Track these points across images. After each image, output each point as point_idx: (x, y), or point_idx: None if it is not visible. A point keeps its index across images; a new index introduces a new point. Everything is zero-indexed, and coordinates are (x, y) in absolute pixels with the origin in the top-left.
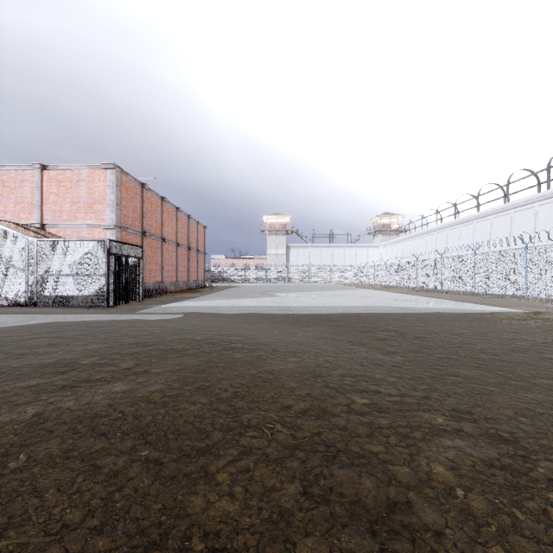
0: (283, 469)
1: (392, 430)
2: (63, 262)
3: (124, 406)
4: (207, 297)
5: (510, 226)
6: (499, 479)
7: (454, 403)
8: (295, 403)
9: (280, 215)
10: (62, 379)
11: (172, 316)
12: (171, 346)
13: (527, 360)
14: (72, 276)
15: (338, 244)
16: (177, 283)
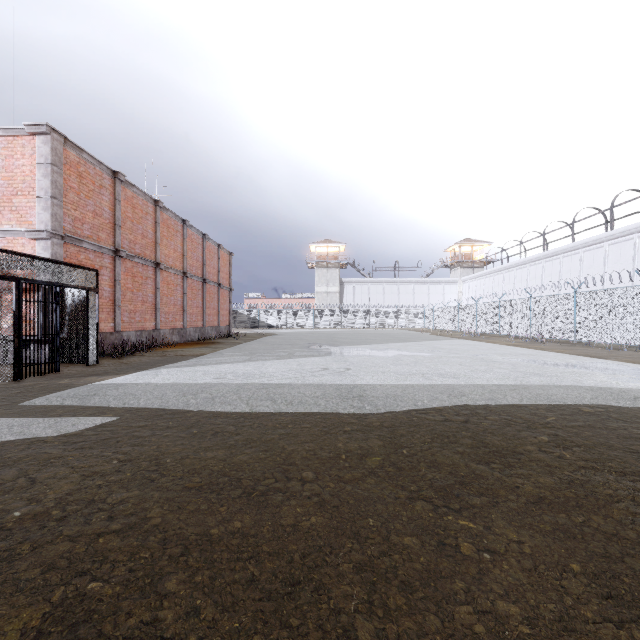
0: None
1: None
2: None
3: None
4: (215, 356)
5: None
6: None
7: None
8: None
9: (332, 243)
10: None
11: (58, 432)
12: None
13: None
14: None
15: (405, 280)
16: (184, 331)
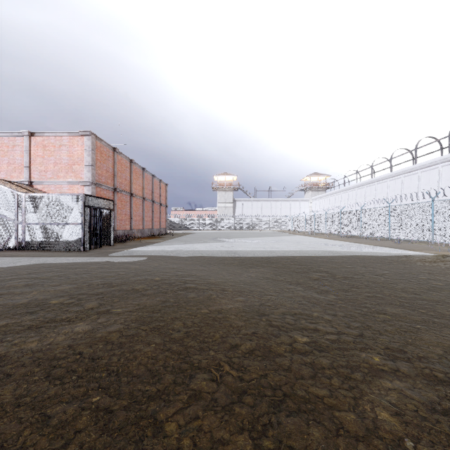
0: (232, 418)
1: (334, 371)
2: (47, 213)
3: (83, 347)
4: (168, 242)
5: (417, 184)
6: (445, 427)
7: (386, 342)
8: (242, 343)
9: (228, 175)
10: (30, 320)
11: (137, 259)
12: (133, 287)
13: (444, 299)
14: (54, 225)
15: (275, 199)
16: (143, 231)
